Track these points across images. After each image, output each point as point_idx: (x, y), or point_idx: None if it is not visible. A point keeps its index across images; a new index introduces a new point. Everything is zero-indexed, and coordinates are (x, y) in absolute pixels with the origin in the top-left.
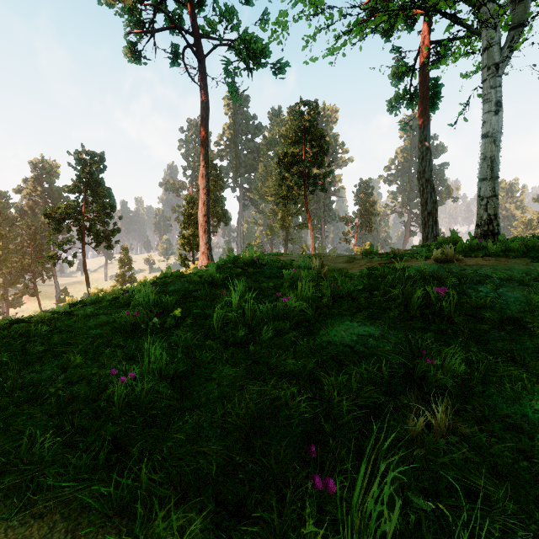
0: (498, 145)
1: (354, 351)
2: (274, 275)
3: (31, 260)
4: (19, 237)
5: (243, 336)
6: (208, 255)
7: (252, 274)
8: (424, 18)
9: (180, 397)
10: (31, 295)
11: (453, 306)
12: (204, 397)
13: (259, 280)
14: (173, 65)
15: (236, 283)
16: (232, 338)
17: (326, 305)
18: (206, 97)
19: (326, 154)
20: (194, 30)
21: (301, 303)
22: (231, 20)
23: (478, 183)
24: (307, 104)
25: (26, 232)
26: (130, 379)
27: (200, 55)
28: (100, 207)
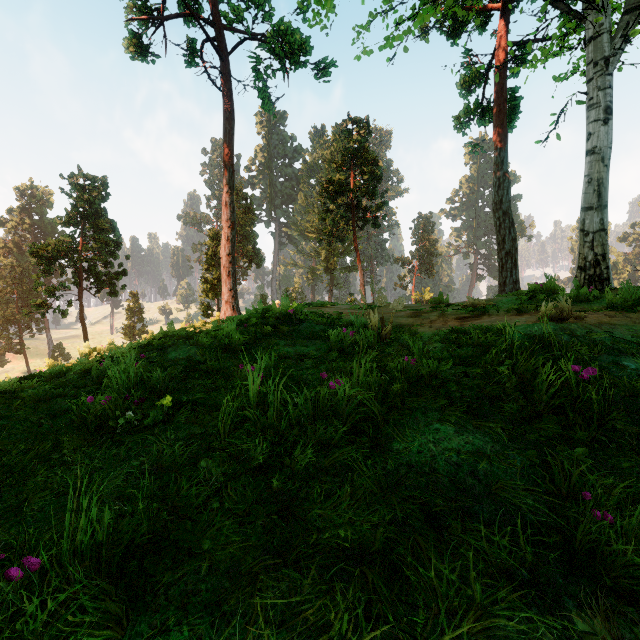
0: (607, 164)
1: (456, 486)
2: (316, 335)
3: (16, 309)
4: (2, 281)
5: (265, 449)
6: (233, 305)
7: (286, 334)
8: (501, 14)
9: (128, 607)
10: (16, 352)
11: (607, 399)
12: (171, 620)
13: (296, 343)
14: (190, 64)
15: (263, 347)
16: (246, 454)
17: (399, 393)
18: (231, 104)
19: (379, 182)
20: (214, 19)
21: (359, 390)
22: (261, 6)
23: (581, 213)
24: (357, 122)
25: (10, 274)
26: (28, 569)
27: (223, 51)
28: (101, 244)
